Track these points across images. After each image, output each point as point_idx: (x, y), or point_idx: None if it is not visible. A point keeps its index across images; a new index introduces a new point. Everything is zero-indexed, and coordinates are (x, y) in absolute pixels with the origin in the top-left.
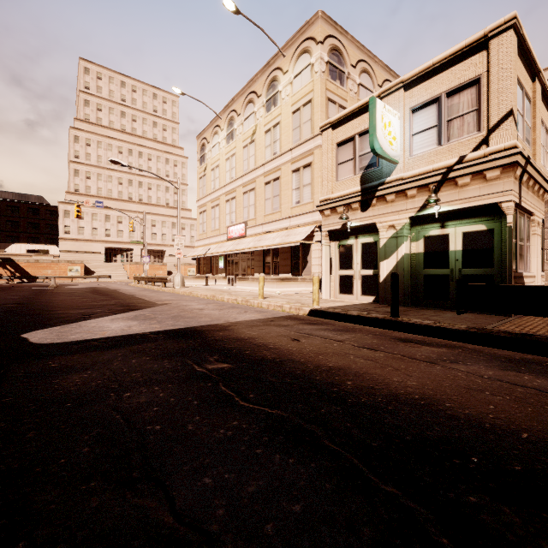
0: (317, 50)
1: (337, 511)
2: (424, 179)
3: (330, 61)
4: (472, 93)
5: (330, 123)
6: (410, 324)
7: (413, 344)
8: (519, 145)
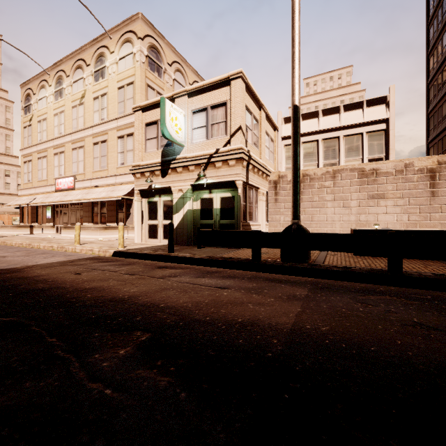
0: (138, 43)
1: (5, 355)
2: (198, 160)
3: (149, 55)
4: (223, 110)
5: (140, 107)
6: (175, 257)
7: (164, 269)
8: (244, 147)
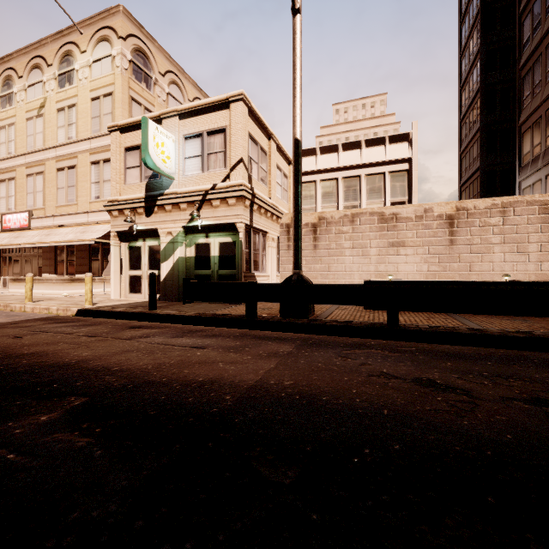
0: (118, 44)
1: None
2: (191, 197)
3: (134, 60)
4: (222, 138)
5: (117, 126)
6: (157, 315)
7: (137, 329)
8: (247, 184)
